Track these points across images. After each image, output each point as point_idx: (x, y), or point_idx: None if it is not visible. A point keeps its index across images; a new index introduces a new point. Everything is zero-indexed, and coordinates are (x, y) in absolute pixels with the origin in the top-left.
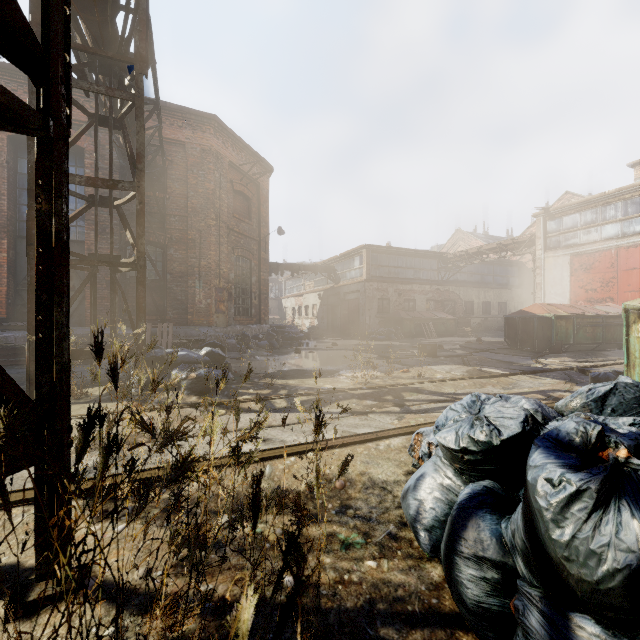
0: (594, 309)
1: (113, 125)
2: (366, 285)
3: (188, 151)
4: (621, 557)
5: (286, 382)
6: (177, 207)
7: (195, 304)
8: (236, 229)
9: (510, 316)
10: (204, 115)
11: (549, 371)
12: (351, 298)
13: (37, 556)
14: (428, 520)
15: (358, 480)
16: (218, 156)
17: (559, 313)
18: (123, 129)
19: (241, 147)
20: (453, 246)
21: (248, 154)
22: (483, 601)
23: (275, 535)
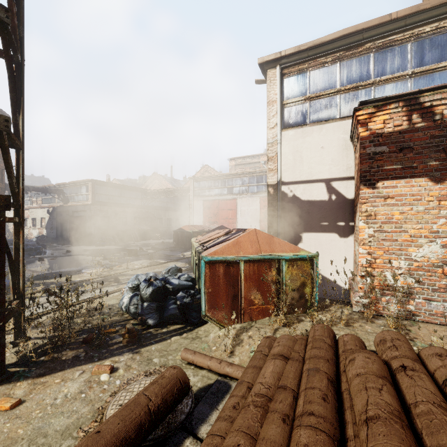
0: (209, 227)
1: None
2: (92, 207)
3: None
4: (149, 293)
5: (51, 281)
6: None
7: None
8: None
9: (176, 231)
10: None
11: (183, 259)
12: (79, 215)
13: (15, 334)
14: (125, 305)
15: (104, 306)
16: None
17: (195, 230)
18: None
19: None
20: (152, 182)
21: None
22: (134, 311)
23: (81, 321)
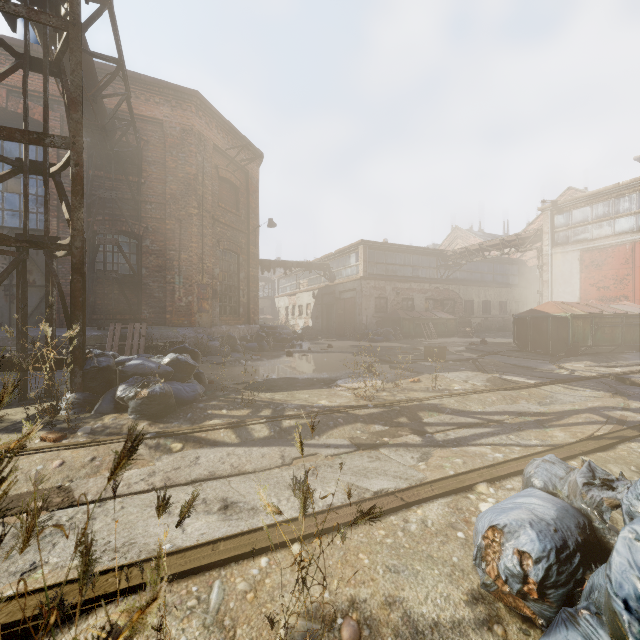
0: (610, 308)
1: (49, 70)
2: (363, 283)
3: (166, 131)
4: None
5: (271, 397)
6: (154, 193)
7: (174, 302)
8: (222, 220)
9: (520, 315)
10: (184, 90)
11: (583, 379)
12: (347, 297)
13: None
14: None
15: (384, 620)
16: (201, 138)
17: (576, 312)
18: (61, 74)
19: (227, 130)
20: (451, 244)
21: (235, 138)
22: None
23: None
